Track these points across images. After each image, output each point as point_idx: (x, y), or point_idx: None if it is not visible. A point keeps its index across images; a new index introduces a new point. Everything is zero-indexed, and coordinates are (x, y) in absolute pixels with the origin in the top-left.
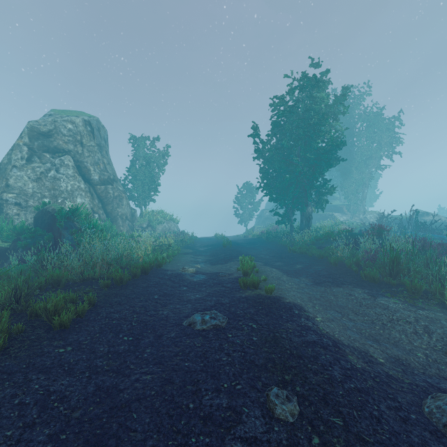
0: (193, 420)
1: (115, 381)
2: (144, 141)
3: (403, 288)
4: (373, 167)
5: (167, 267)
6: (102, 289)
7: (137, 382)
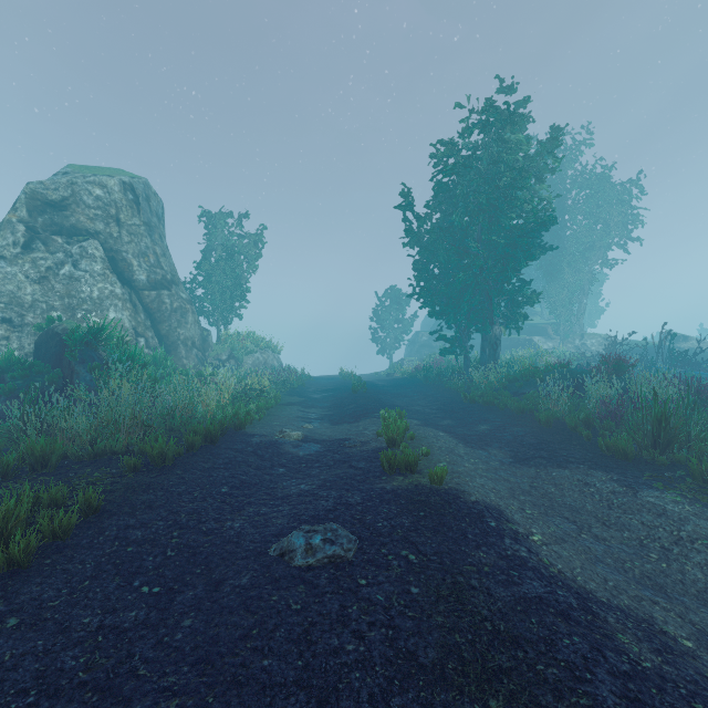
0: None
1: None
2: (225, 219)
3: (682, 470)
4: (596, 262)
5: (255, 428)
6: (124, 474)
7: None
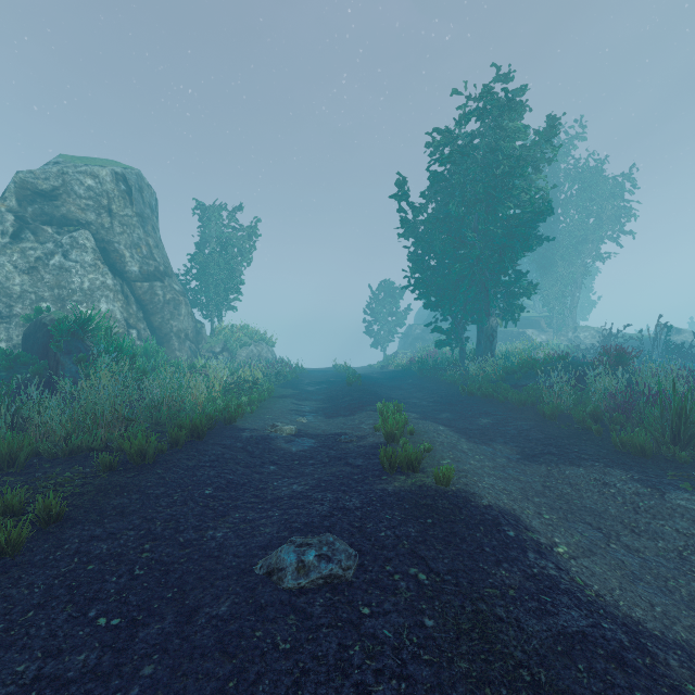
0: None
1: None
2: (219, 212)
3: None
4: (589, 255)
5: (246, 422)
6: (99, 474)
7: None
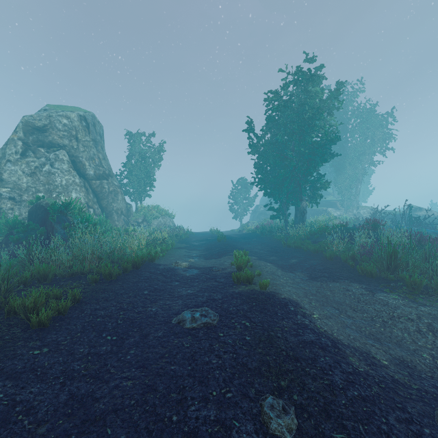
0: (176, 437)
1: (92, 388)
2: (140, 137)
3: (402, 283)
4: (366, 163)
5: (160, 261)
6: (90, 284)
7: (116, 389)
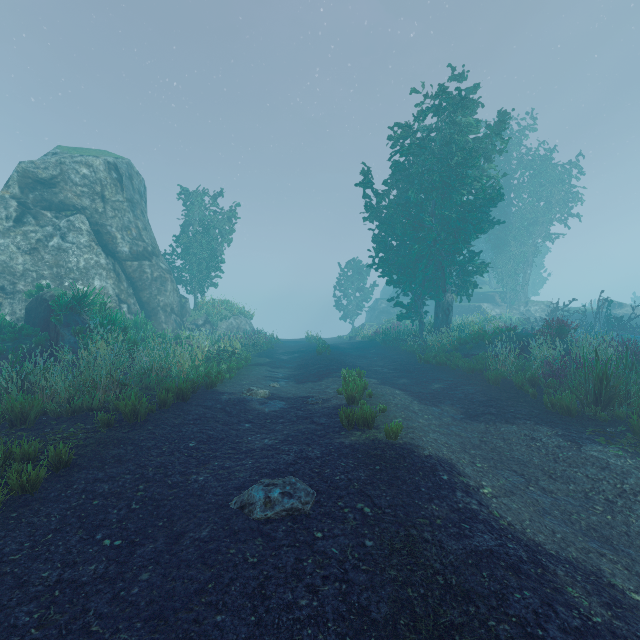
0: None
1: None
2: (201, 197)
3: (622, 426)
4: (539, 236)
5: (225, 387)
6: (98, 430)
7: None
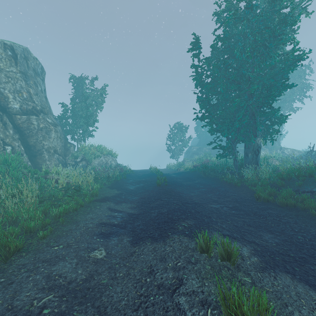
0: None
1: None
2: (84, 80)
3: None
4: (287, 109)
5: None
6: None
7: None
